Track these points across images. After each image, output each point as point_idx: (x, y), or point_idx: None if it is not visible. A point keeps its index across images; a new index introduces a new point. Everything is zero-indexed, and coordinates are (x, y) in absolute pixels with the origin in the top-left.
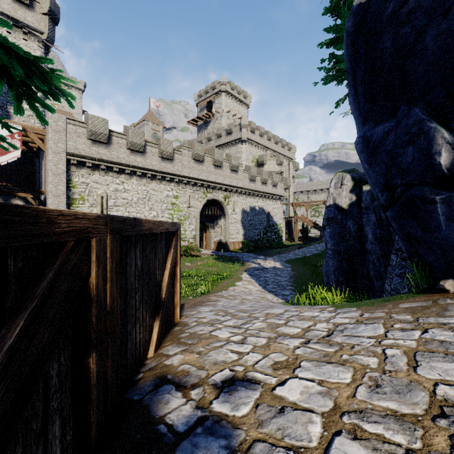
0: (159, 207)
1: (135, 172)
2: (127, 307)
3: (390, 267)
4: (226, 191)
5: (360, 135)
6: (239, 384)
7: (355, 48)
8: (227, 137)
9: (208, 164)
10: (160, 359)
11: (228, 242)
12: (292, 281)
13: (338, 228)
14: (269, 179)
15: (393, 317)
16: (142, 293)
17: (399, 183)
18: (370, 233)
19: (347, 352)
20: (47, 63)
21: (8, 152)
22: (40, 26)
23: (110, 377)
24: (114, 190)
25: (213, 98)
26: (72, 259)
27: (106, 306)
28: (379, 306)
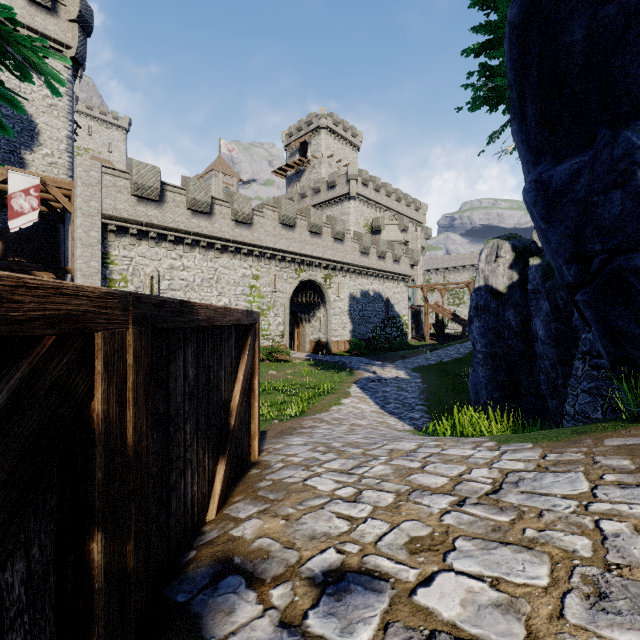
0: (233, 291)
1: (199, 242)
2: (169, 445)
3: (573, 378)
4: (327, 268)
5: (532, 178)
6: (353, 580)
7: (524, 47)
8: (328, 192)
9: (302, 231)
10: (225, 525)
11: (329, 342)
12: (424, 399)
13: (491, 321)
14: (388, 251)
15: (599, 462)
16: (197, 420)
17: (599, 249)
18: (541, 328)
19: (532, 525)
20: (6, 10)
21: (20, 215)
22: (67, 38)
23: (133, 570)
24: (169, 267)
25: (309, 138)
26: (51, 369)
27: (126, 449)
28: (569, 441)
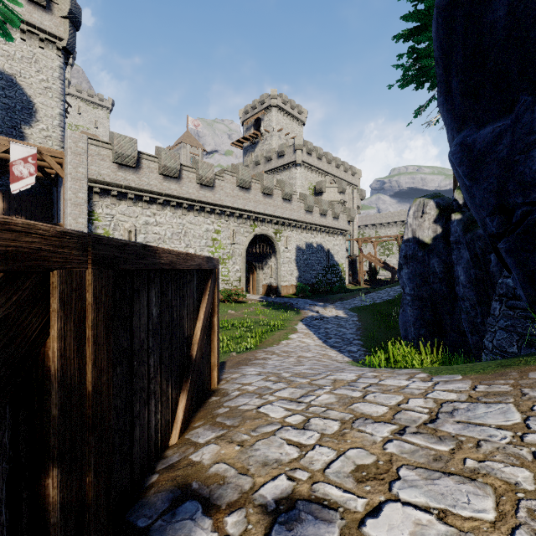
0: (198, 243)
1: (169, 202)
2: (133, 378)
3: (491, 317)
4: (277, 224)
5: (457, 142)
6: (303, 508)
7: (450, 27)
8: (278, 160)
9: (256, 192)
10: (186, 450)
11: (279, 286)
12: (360, 334)
13: (418, 268)
14: (329, 209)
15: (527, 394)
16: (161, 354)
17: (520, 202)
18: (462, 274)
19: (471, 455)
20: None
21: (20, 179)
22: (59, 31)
23: (93, 500)
24: (144, 223)
25: (262, 115)
26: None
27: (85, 385)
28: (496, 374)
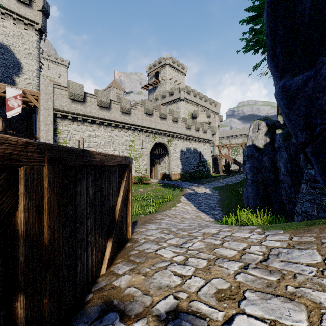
0: (120, 148)
1: (103, 123)
2: (77, 233)
3: (300, 193)
4: (169, 136)
5: (280, 85)
6: (183, 318)
7: (275, 14)
8: (169, 97)
9: (156, 117)
10: (110, 278)
11: (170, 174)
12: (219, 204)
13: (255, 163)
14: (200, 127)
15: (325, 243)
16: (95, 218)
17: (319, 122)
18: (282, 167)
19: (291, 283)
20: None
21: (12, 109)
22: (36, 19)
23: (48, 314)
24: (88, 136)
25: (160, 70)
26: None
27: (42, 240)
28: (304, 230)
